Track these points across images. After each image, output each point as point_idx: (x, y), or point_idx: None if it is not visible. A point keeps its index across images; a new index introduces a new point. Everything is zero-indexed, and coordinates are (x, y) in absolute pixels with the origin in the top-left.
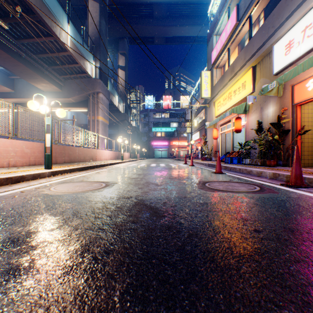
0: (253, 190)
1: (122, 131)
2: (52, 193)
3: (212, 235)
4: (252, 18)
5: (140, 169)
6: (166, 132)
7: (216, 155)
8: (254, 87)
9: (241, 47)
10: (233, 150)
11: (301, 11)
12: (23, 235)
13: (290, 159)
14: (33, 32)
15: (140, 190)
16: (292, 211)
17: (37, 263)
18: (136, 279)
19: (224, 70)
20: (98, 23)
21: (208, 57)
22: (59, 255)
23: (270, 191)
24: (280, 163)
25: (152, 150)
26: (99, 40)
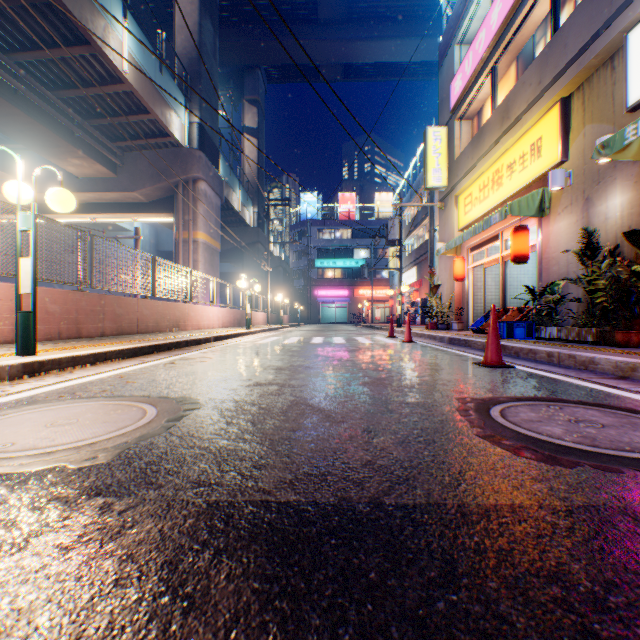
0: None
1: (250, 266)
2: None
3: None
4: None
5: (285, 352)
6: (344, 269)
7: (461, 318)
8: (566, 150)
9: (527, 60)
10: (504, 305)
11: None
12: None
13: None
14: (42, 33)
15: (265, 447)
16: None
17: None
18: None
19: (480, 121)
20: (196, 27)
21: (440, 96)
22: None
23: None
24: None
25: (316, 308)
26: (198, 65)
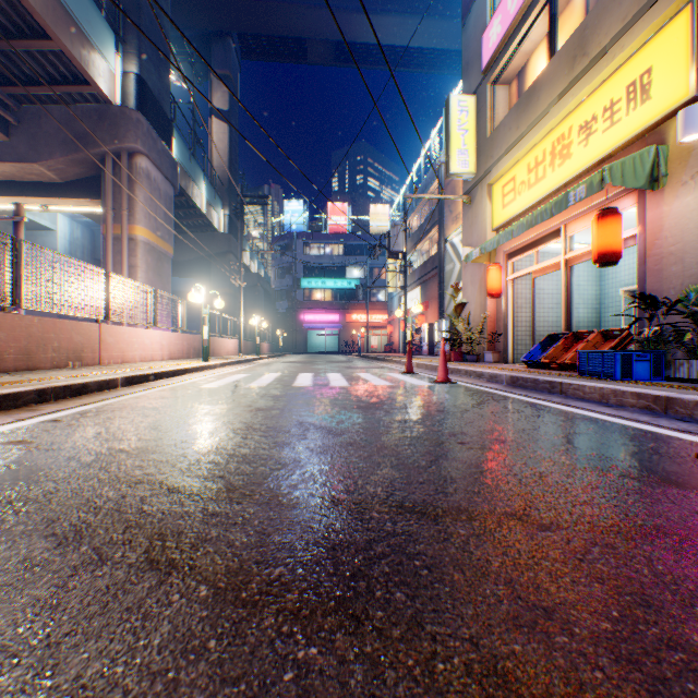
0: None
1: (220, 282)
2: None
3: None
4: None
5: (238, 414)
6: (335, 290)
7: (495, 346)
8: None
9: None
10: (569, 328)
11: None
12: None
13: None
14: None
15: None
16: None
17: None
18: None
19: (523, 83)
20: None
21: (465, 59)
22: None
23: None
24: None
25: (303, 335)
26: None
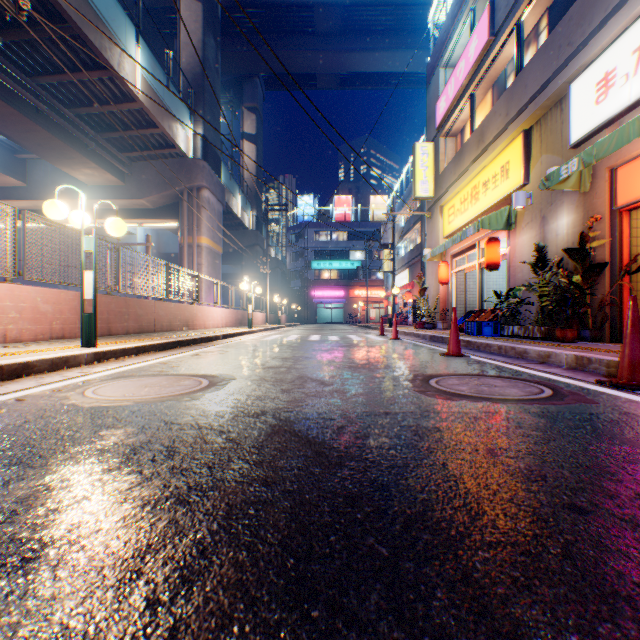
0: (539, 397)
1: (249, 268)
2: (86, 404)
3: (464, 523)
4: (522, 28)
5: (287, 347)
6: (340, 270)
7: (445, 318)
8: (528, 174)
9: (500, 90)
10: (481, 307)
11: (634, 8)
12: None
13: (606, 326)
14: (65, 60)
15: (285, 395)
16: None
17: None
18: None
19: (462, 139)
20: (200, 44)
21: (428, 113)
22: (57, 590)
23: (578, 398)
24: (585, 334)
25: (313, 308)
26: (201, 80)
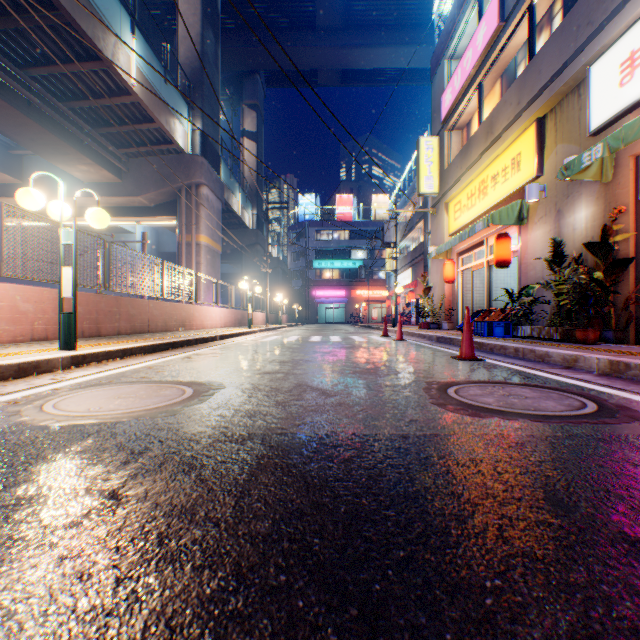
0: (585, 413)
1: (250, 267)
2: (36, 423)
3: None
4: (535, 12)
5: (286, 349)
6: (341, 269)
7: (451, 318)
8: (541, 166)
9: (509, 79)
10: (489, 306)
11: None
12: None
13: (631, 327)
14: (57, 50)
15: (280, 409)
16: None
17: None
18: None
19: (468, 133)
20: (199, 38)
21: (432, 107)
22: None
23: (633, 415)
24: (608, 335)
25: (314, 308)
26: (200, 74)
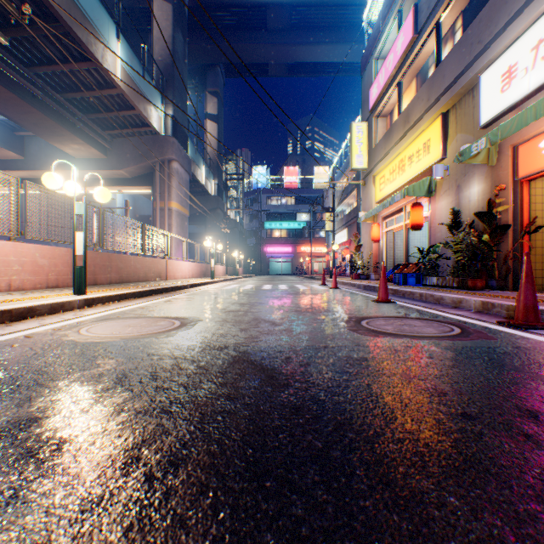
0: (449, 335)
1: (212, 228)
2: (82, 340)
3: (381, 426)
4: (441, 28)
5: (244, 294)
6: (289, 229)
7: (377, 270)
8: (445, 150)
9: (422, 79)
10: (407, 261)
11: (532, 14)
12: (14, 426)
13: (510, 277)
14: (57, 53)
15: (243, 333)
16: (528, 374)
17: (32, 489)
18: (231, 527)
19: (391, 120)
20: (171, 39)
21: (362, 98)
22: (79, 469)
23: (481, 335)
24: (492, 283)
25: (266, 262)
26: (171, 69)
